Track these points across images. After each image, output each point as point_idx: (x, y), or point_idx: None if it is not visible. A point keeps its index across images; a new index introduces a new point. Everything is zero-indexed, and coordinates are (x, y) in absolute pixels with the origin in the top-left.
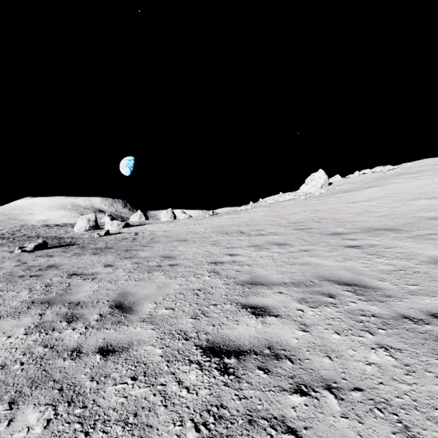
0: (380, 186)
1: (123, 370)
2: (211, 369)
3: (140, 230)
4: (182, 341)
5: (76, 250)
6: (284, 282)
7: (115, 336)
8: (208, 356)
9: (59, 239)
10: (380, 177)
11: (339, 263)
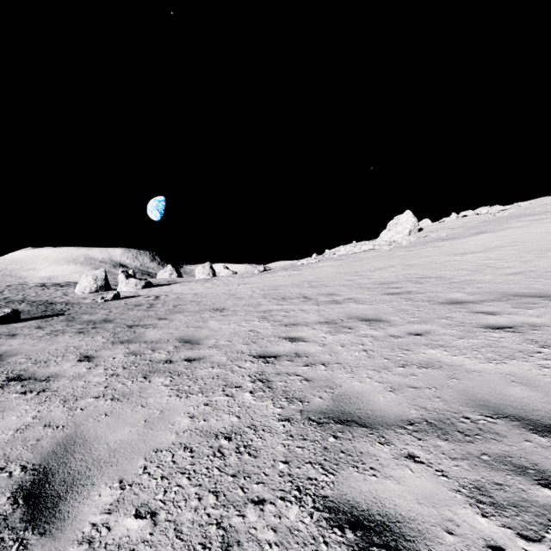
0: (494, 232)
1: None
2: None
3: (164, 292)
4: None
5: (57, 325)
6: (408, 420)
7: None
8: None
9: (48, 305)
10: (489, 220)
11: (496, 366)
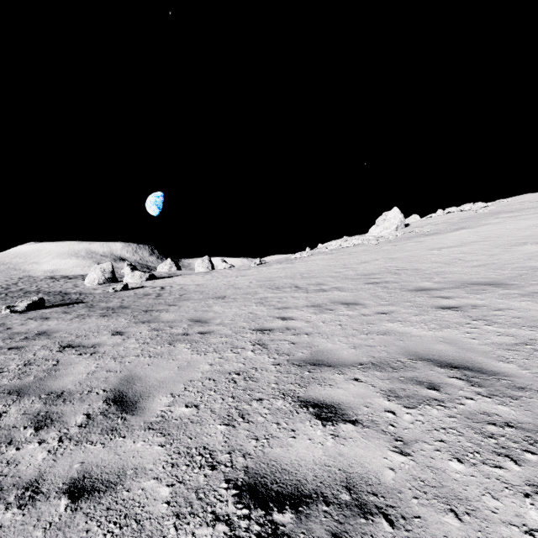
0: (472, 228)
1: (98, 535)
2: (249, 537)
3: (168, 283)
4: (205, 470)
5: (81, 311)
6: (360, 363)
7: (100, 457)
8: (246, 506)
9: (63, 295)
10: (470, 217)
11: (433, 333)
